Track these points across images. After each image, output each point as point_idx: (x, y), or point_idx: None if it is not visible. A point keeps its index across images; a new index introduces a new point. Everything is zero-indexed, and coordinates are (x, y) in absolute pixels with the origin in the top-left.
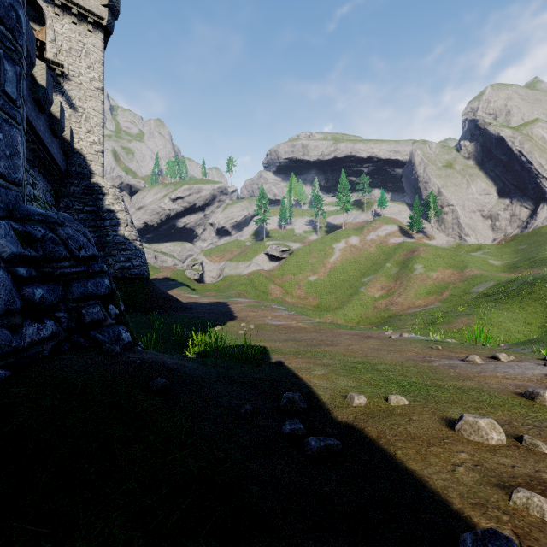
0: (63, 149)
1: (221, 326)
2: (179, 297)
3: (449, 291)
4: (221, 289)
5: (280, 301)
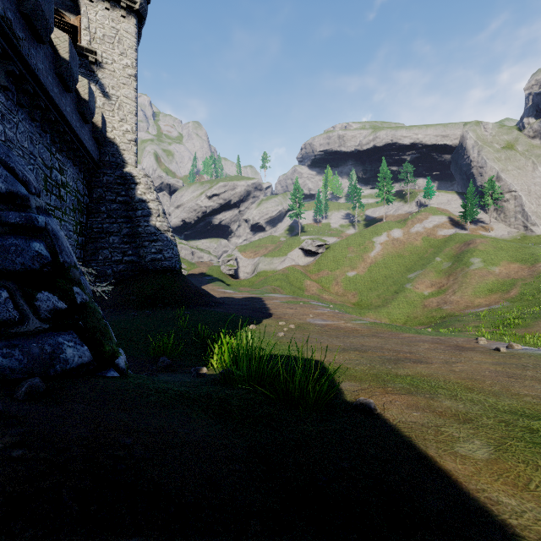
0: (95, 136)
1: (256, 325)
2: (212, 291)
3: (518, 289)
4: (256, 284)
5: (317, 297)
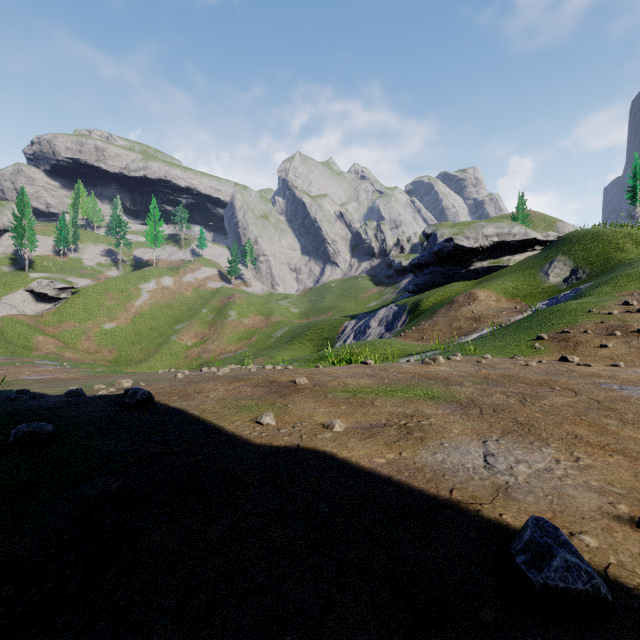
0: None
1: None
2: None
3: (257, 336)
4: None
5: (55, 357)
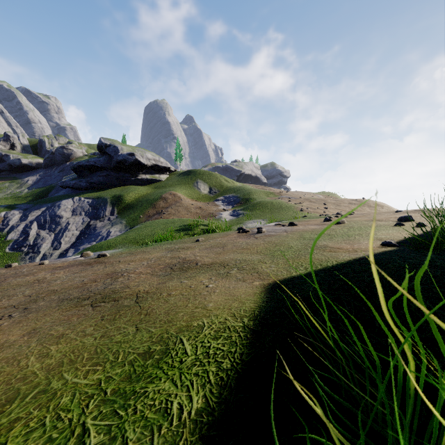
0: None
1: None
2: None
3: None
4: None
5: None
